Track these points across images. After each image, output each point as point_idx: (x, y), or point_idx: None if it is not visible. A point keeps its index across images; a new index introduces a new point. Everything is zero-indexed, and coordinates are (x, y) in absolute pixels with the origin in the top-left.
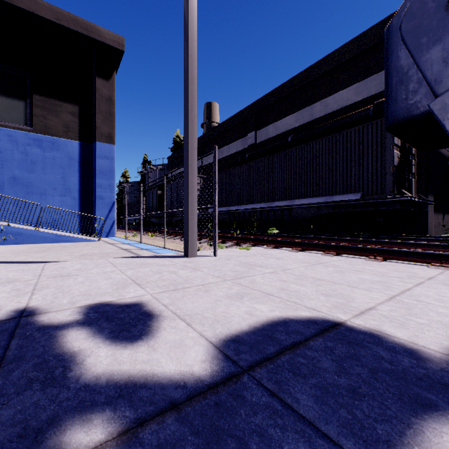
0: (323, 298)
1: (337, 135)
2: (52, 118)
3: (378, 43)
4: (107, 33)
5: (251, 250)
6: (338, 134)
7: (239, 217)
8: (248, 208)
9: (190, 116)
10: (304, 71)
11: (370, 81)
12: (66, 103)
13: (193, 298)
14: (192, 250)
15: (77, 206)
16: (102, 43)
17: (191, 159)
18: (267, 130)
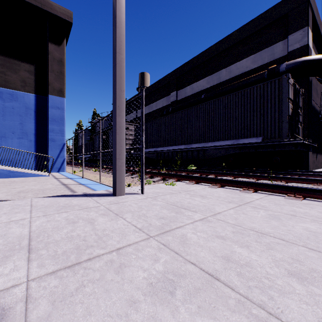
0: (300, 288)
1: (242, 91)
2: (11, 75)
3: (270, 24)
4: (58, 7)
5: (176, 186)
6: (243, 90)
7: (164, 156)
8: (172, 148)
9: (118, 59)
10: (214, 45)
11: (264, 52)
12: (23, 63)
13: (93, 295)
14: (120, 188)
15: (33, 147)
16: (54, 15)
17: (118, 101)
18: (185, 90)
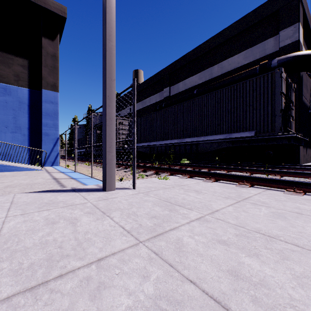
0: None
1: (234, 86)
2: (4, 69)
3: (261, 20)
4: (52, 2)
5: (169, 180)
6: (236, 84)
7: (157, 150)
8: (164, 143)
9: (108, 46)
10: (206, 41)
11: (255, 48)
12: (17, 57)
13: None
14: (110, 183)
15: (27, 141)
16: (48, 10)
17: (108, 90)
18: (178, 86)
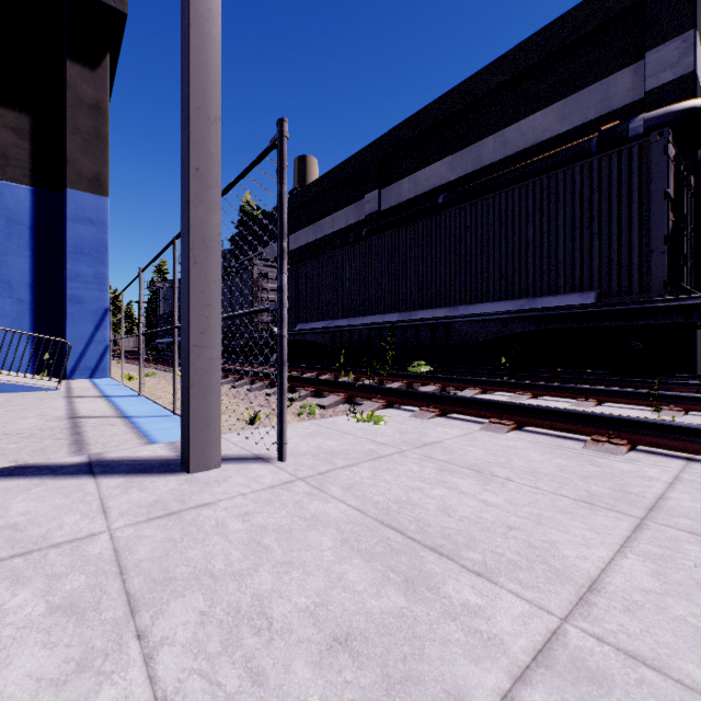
0: None
1: (543, 179)
2: None
3: (601, 27)
4: None
5: (385, 426)
6: (546, 176)
7: (351, 340)
8: (368, 322)
9: (195, 10)
10: (466, 81)
11: (586, 95)
12: (1, 107)
13: None
14: (204, 446)
15: (27, 317)
16: None
17: (198, 151)
18: (400, 188)
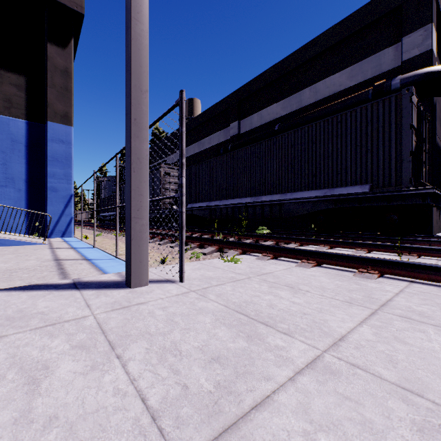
0: None
1: (338, 116)
2: None
3: (375, 21)
4: None
5: (240, 264)
6: (340, 114)
7: (221, 214)
8: (232, 203)
9: (134, 31)
10: (292, 54)
11: (366, 63)
12: (8, 72)
13: None
14: (138, 273)
15: (23, 200)
16: (55, 2)
17: (136, 109)
18: (251, 120)
